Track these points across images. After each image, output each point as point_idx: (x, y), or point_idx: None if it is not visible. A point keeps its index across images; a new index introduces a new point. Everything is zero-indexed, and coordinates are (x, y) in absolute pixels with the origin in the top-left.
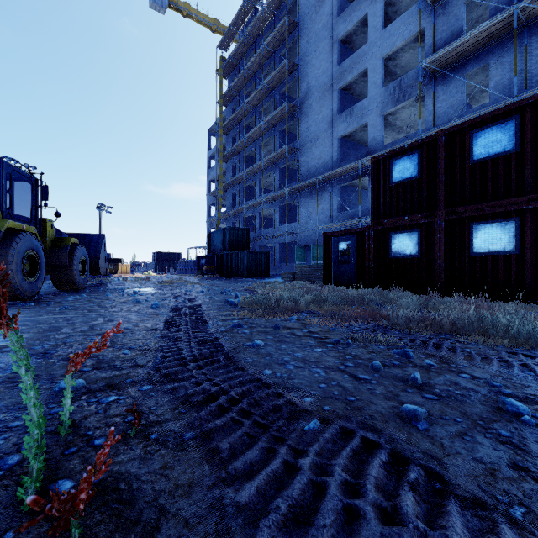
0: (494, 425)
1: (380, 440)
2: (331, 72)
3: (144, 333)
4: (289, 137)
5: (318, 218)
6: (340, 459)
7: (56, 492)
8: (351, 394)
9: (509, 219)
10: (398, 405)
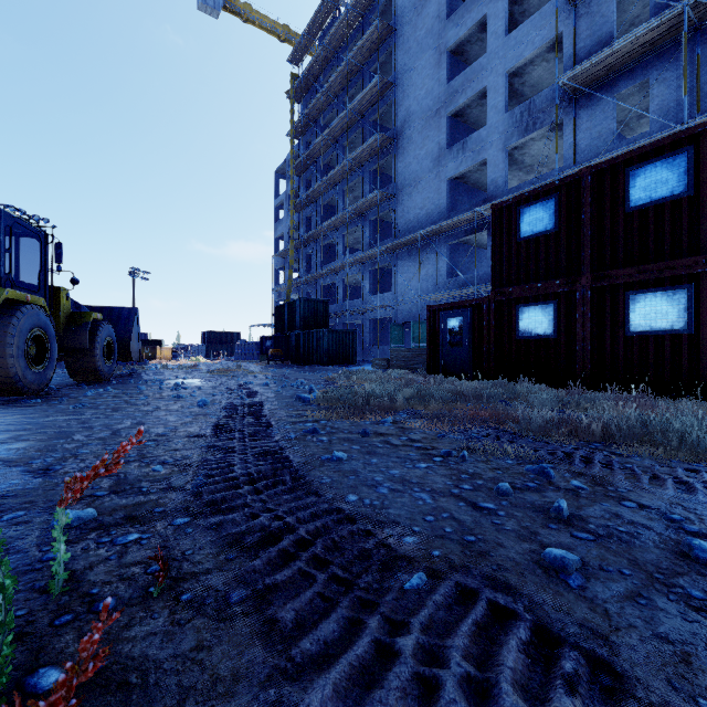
0: (680, 581)
1: (516, 606)
2: (438, 93)
3: (184, 441)
4: (382, 179)
5: (420, 286)
6: (459, 638)
7: (16, 706)
8: (470, 532)
9: (679, 287)
10: (538, 549)
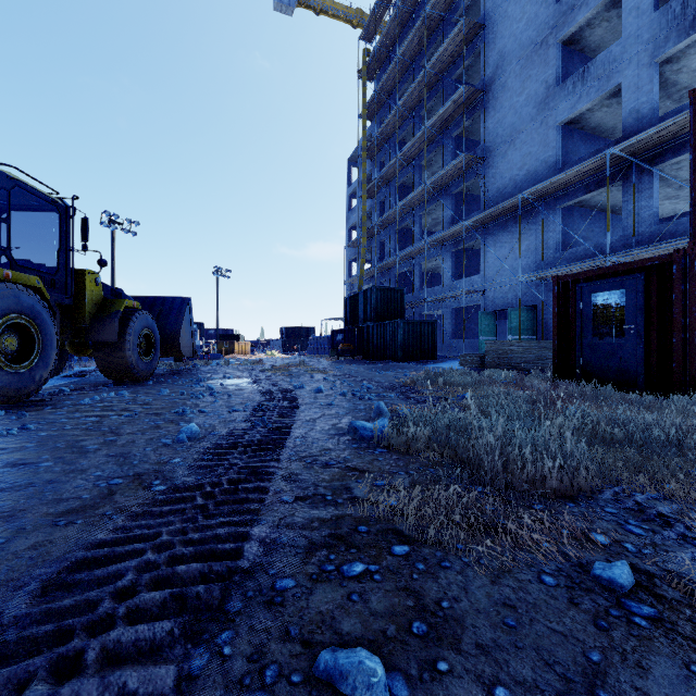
0: None
1: None
2: (544, 18)
3: None
4: (466, 146)
5: (518, 264)
6: None
7: None
8: None
9: None
10: None
